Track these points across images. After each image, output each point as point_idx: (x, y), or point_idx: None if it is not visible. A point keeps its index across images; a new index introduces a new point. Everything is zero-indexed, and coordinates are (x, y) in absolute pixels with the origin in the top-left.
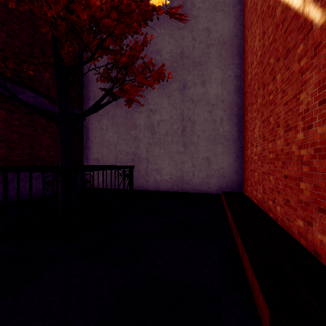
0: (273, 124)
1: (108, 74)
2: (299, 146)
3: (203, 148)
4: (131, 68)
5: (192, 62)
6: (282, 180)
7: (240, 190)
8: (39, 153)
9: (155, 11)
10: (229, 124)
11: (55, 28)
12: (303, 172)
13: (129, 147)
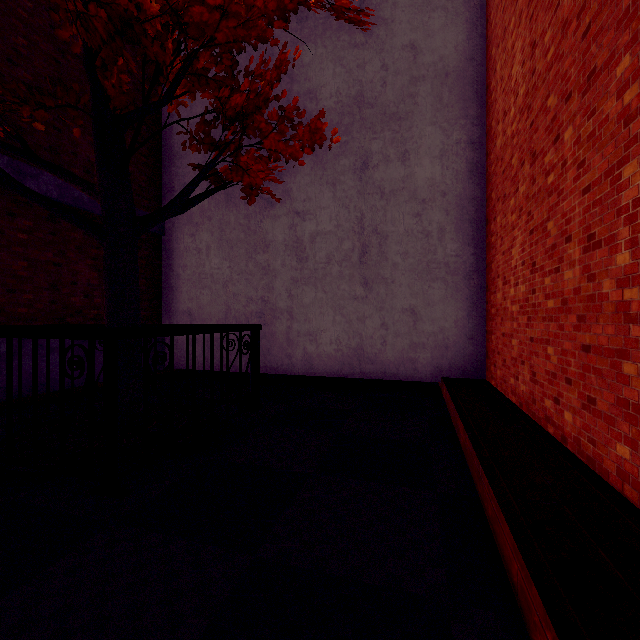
0: (556, 236)
1: (208, 135)
2: (621, 282)
3: (404, 289)
4: (253, 118)
5: (382, 115)
6: (578, 355)
7: (479, 376)
8: (70, 300)
9: (305, 6)
10: (458, 239)
11: (86, 25)
12: (630, 339)
13: (253, 289)
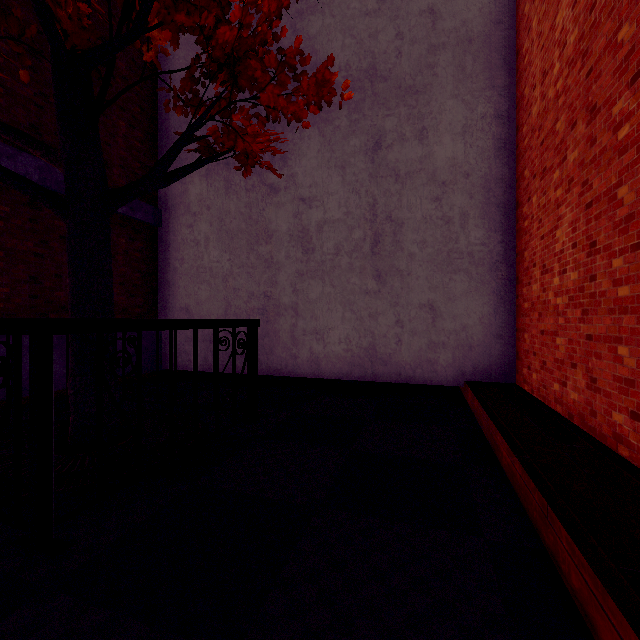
0: (634, 203)
1: (196, 95)
2: None
3: (421, 282)
4: (247, 64)
5: (396, 89)
6: None
7: (507, 379)
8: (54, 294)
9: None
10: (483, 225)
11: None
12: None
13: (255, 283)
